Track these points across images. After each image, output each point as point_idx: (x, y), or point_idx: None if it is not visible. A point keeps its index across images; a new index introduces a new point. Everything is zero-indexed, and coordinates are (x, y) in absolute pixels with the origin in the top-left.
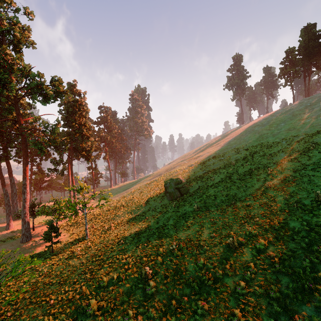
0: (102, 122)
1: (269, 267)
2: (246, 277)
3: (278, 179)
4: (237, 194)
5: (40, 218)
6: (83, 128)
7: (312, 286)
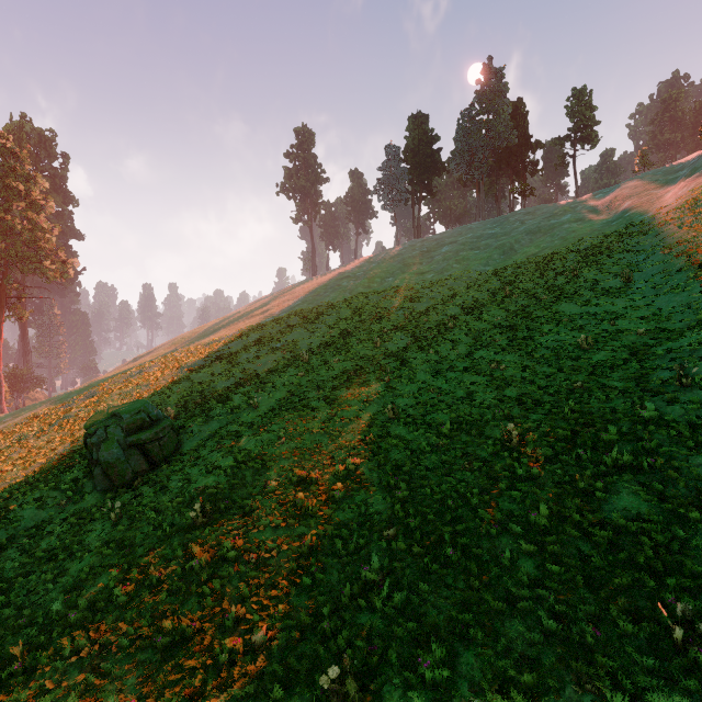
0: None
1: None
2: None
3: (408, 395)
4: (323, 443)
5: None
6: None
7: None
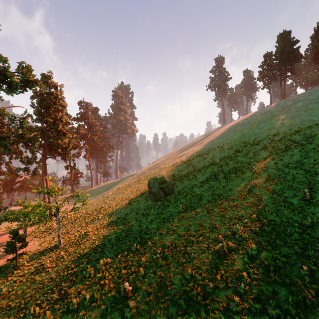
0: (82, 118)
1: (264, 276)
2: (240, 290)
3: (263, 178)
4: (223, 193)
5: (8, 224)
6: (59, 123)
7: (314, 300)
